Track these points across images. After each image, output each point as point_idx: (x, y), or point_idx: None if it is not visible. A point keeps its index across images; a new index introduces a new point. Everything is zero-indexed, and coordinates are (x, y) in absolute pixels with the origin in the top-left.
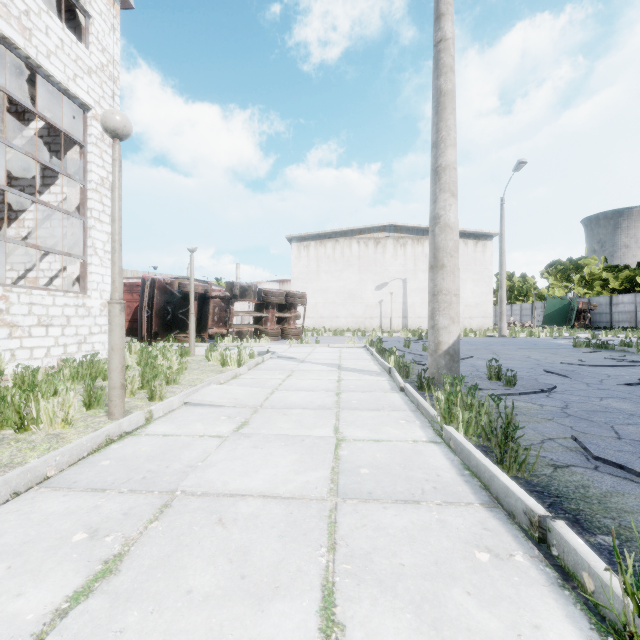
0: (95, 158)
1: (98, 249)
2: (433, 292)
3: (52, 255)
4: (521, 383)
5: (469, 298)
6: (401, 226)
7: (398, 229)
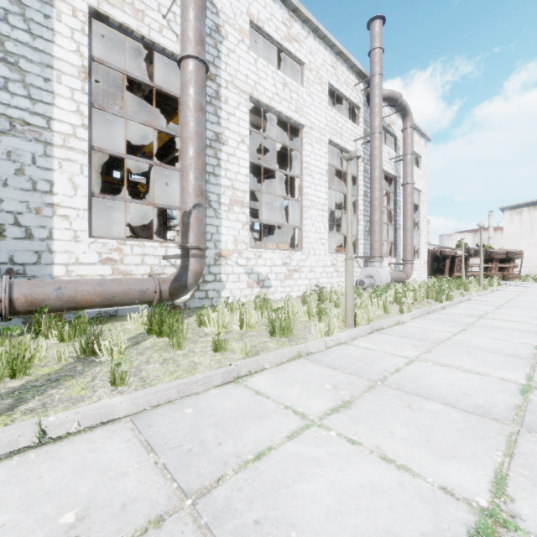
0: (422, 208)
1: (422, 242)
2: None
3: None
4: None
5: None
6: None
7: None
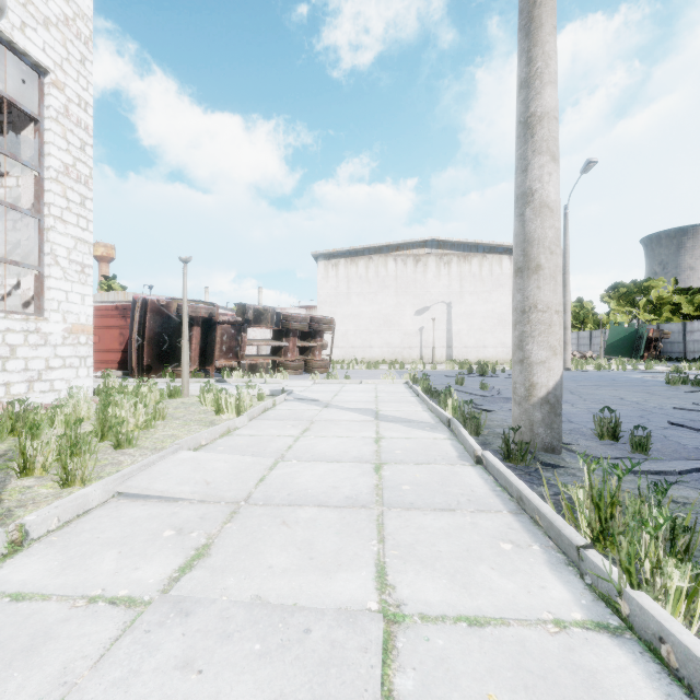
0: (55, 138)
1: (60, 257)
2: (522, 308)
3: (5, 266)
4: (654, 446)
5: None
6: (445, 241)
7: (441, 245)
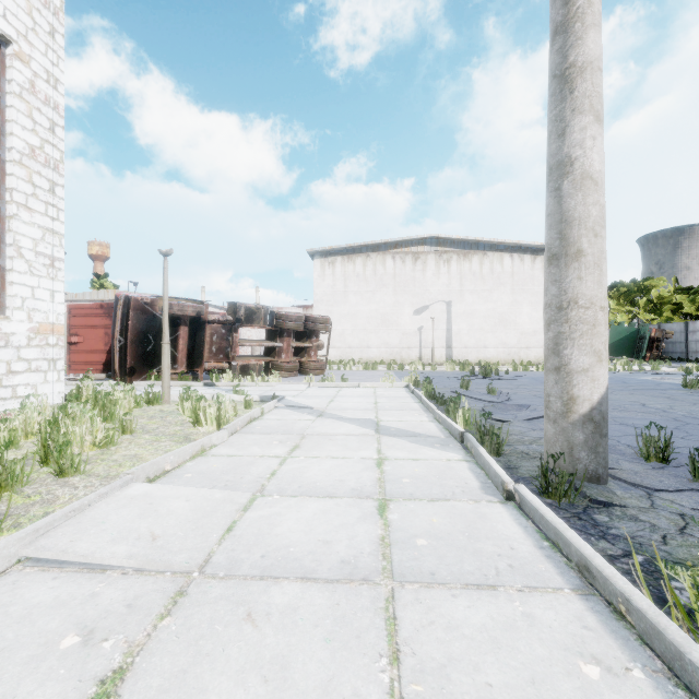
0: (18, 116)
1: (24, 249)
2: (558, 303)
3: None
4: None
5: (526, 324)
6: (445, 238)
7: (441, 242)
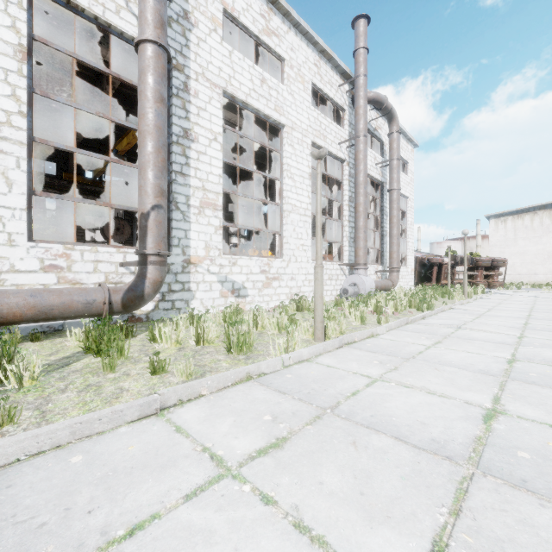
0: (409, 215)
1: (410, 249)
2: None
3: None
4: None
5: None
6: None
7: None
